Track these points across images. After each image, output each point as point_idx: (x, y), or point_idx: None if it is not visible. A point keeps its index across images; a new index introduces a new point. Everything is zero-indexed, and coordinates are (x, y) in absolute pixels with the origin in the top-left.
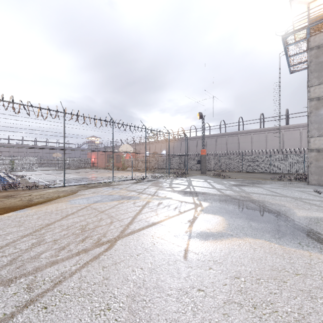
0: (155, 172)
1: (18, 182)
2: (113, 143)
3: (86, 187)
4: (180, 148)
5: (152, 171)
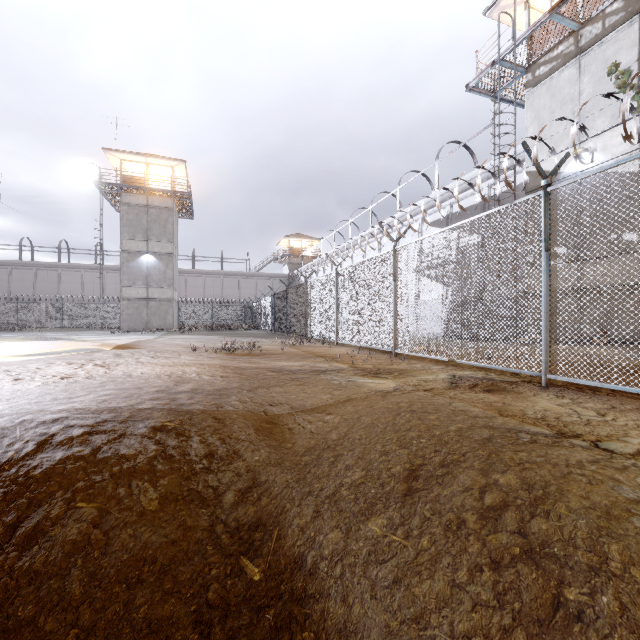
0: None
1: None
2: None
3: None
4: None
5: None
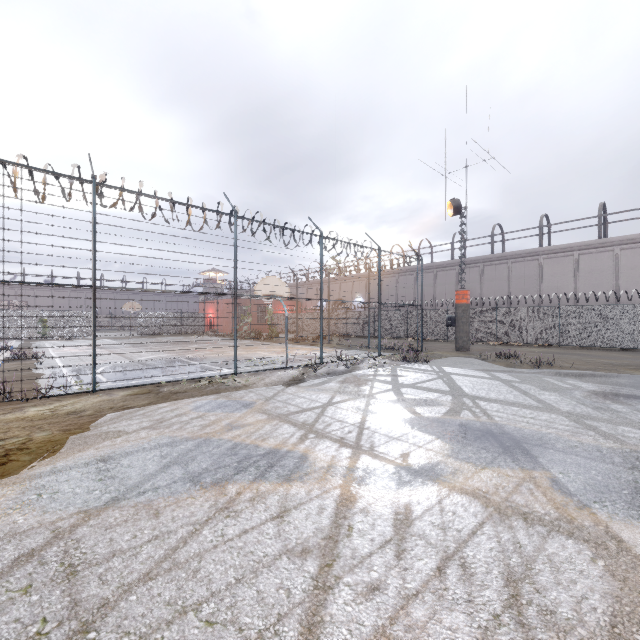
0: (342, 345)
1: (0, 374)
2: (235, 272)
3: (152, 396)
4: (396, 291)
5: (334, 344)
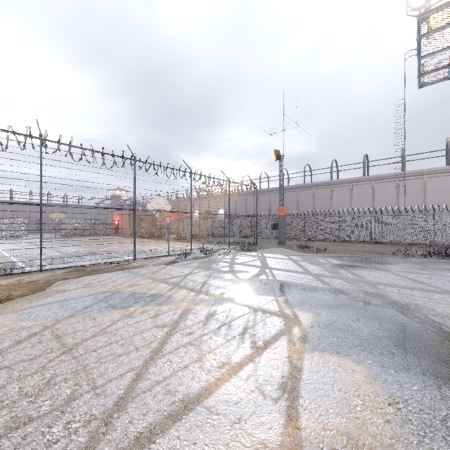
0: (208, 241)
1: None
2: (134, 195)
3: (81, 272)
4: (246, 206)
5: (202, 241)
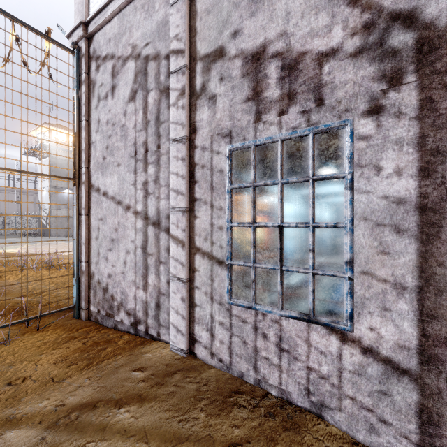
0: None
1: None
2: None
3: None
4: None
5: None
